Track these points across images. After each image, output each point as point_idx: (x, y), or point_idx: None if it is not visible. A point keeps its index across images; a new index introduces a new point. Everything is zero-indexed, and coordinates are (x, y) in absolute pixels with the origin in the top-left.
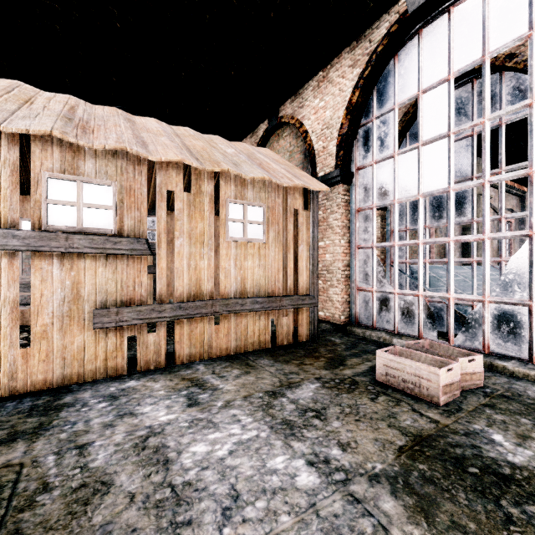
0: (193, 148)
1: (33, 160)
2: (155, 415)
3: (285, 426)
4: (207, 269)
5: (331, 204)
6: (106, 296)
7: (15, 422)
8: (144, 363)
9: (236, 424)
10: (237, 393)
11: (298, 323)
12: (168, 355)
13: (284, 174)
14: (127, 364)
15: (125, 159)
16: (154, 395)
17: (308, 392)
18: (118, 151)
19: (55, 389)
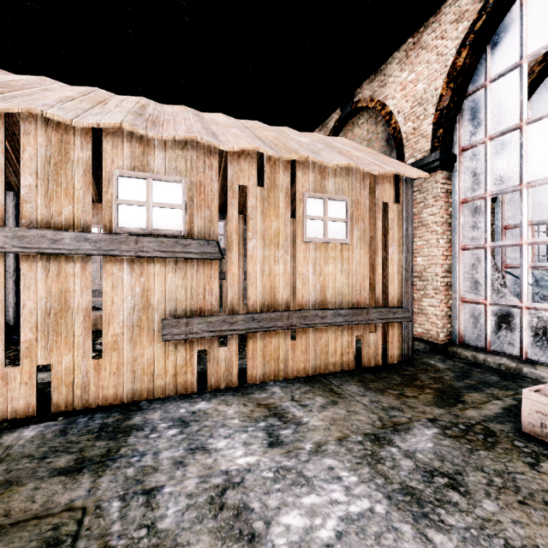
0: (265, 138)
1: (104, 157)
2: (231, 455)
3: (408, 498)
4: (282, 275)
5: (425, 196)
6: (176, 304)
7: (84, 445)
8: (214, 380)
9: (336, 483)
10: (328, 432)
11: (387, 340)
12: (239, 372)
13: (370, 161)
14: (196, 380)
15: (195, 152)
16: (227, 425)
17: (425, 441)
18: (187, 144)
19: (125, 404)
